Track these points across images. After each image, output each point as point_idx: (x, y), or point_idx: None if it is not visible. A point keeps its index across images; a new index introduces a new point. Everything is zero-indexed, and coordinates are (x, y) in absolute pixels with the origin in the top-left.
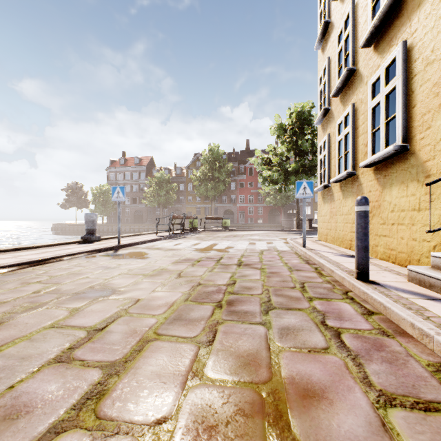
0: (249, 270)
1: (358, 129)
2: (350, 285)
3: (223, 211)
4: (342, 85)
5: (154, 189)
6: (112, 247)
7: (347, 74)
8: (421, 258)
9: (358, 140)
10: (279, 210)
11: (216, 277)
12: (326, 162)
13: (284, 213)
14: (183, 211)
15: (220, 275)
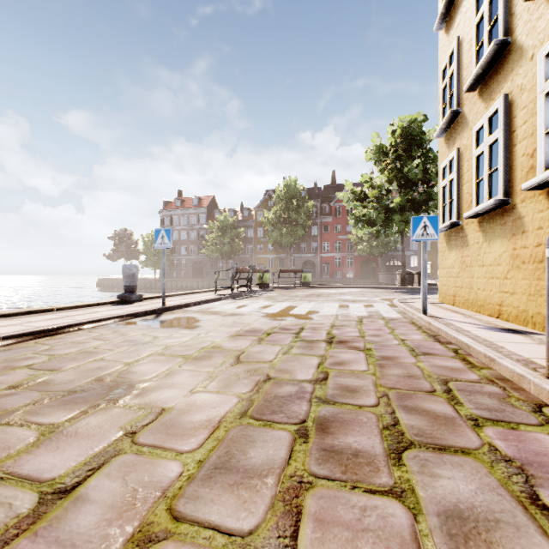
0: (346, 352)
1: (515, 132)
2: (541, 392)
3: (302, 263)
4: (485, 71)
5: (215, 236)
6: (154, 309)
7: (495, 50)
8: None
9: (515, 150)
10: (375, 261)
11: (295, 364)
12: (453, 190)
13: (381, 265)
14: (252, 262)
15: (301, 362)
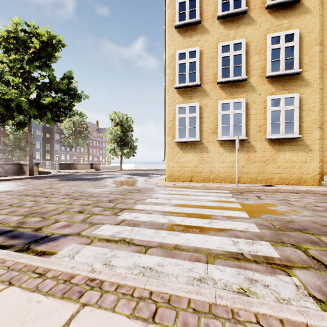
0: None
1: (250, 115)
2: None
3: None
4: (231, 82)
5: None
6: None
7: (244, 79)
8: (306, 180)
9: (250, 122)
10: None
11: None
12: (196, 123)
13: None
14: None
15: None
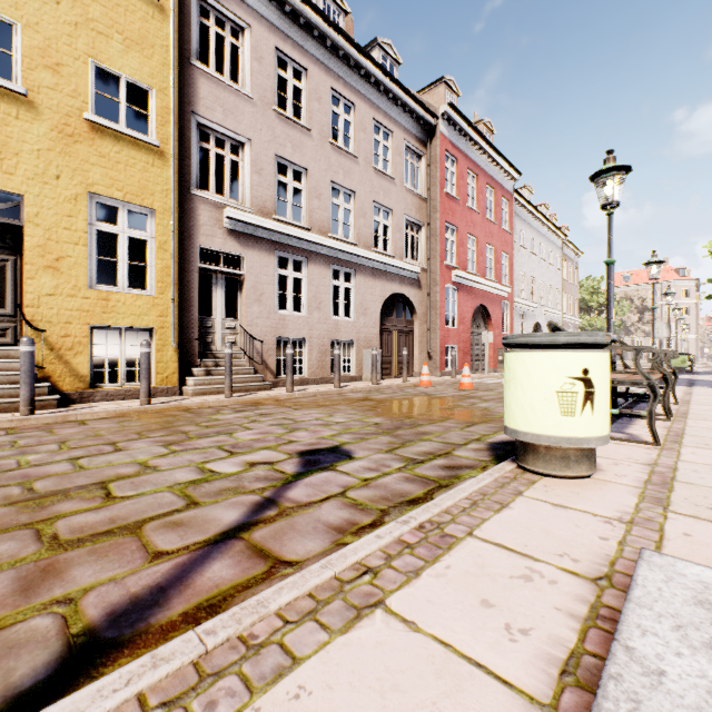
0: None
1: None
2: None
3: None
4: None
5: None
6: None
7: None
8: None
9: None
10: None
11: None
12: None
13: None
14: None
15: None
